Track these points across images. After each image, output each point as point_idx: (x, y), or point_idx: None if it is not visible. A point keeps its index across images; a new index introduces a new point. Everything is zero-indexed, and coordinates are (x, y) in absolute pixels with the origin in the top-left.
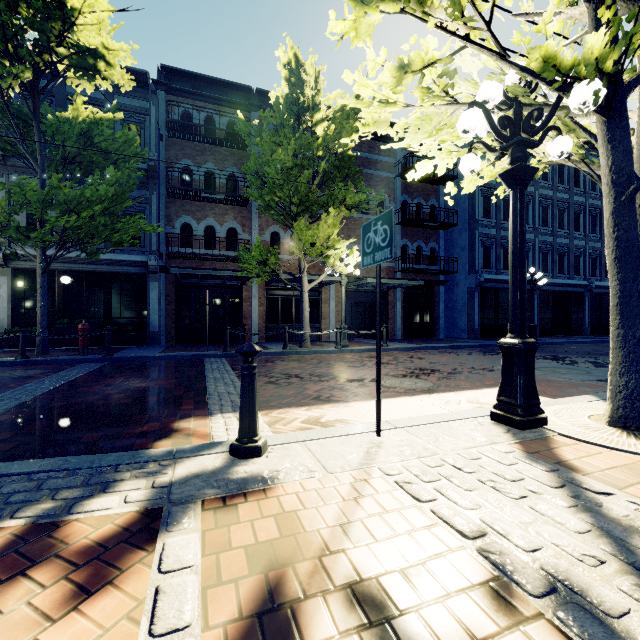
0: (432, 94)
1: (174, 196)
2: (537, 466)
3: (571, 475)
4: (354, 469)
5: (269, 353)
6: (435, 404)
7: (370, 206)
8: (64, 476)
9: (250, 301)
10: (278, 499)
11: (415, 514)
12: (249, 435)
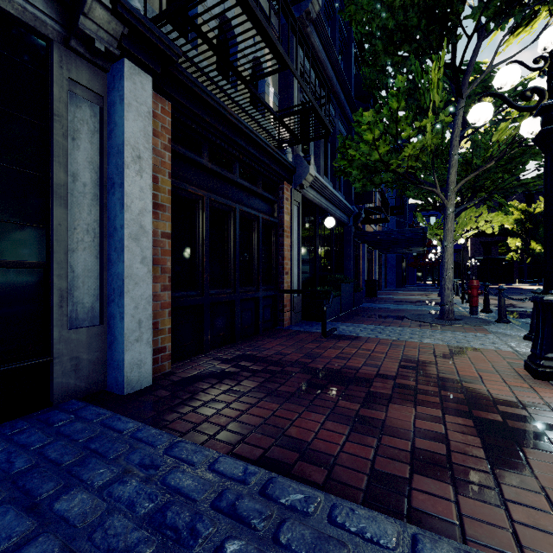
0: None
1: None
2: None
3: None
4: None
5: None
6: None
7: None
8: None
9: (362, 259)
10: None
11: None
12: None
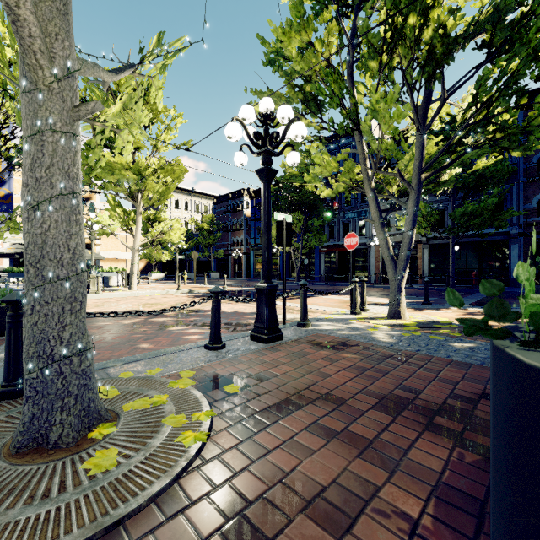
0: None
1: (531, 181)
2: None
3: None
4: None
5: None
6: None
7: None
8: None
9: None
10: None
11: None
12: None
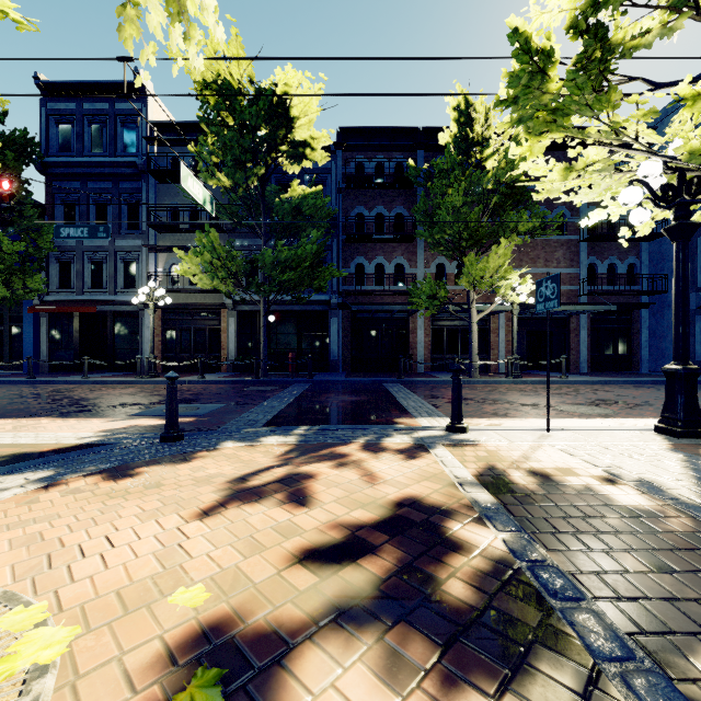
0: (597, 172)
1: (350, 241)
2: (674, 453)
3: (700, 459)
4: (529, 442)
5: (439, 381)
6: (608, 424)
7: (546, 231)
8: (362, 431)
9: (416, 332)
10: (483, 448)
11: (569, 460)
12: (458, 420)
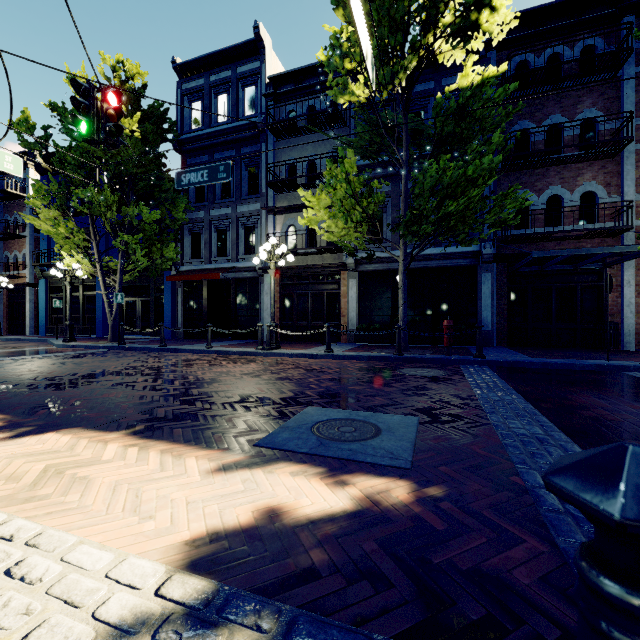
0: None
1: (508, 169)
2: None
3: None
4: None
5: None
6: None
7: None
8: None
9: (618, 290)
10: None
11: None
12: None
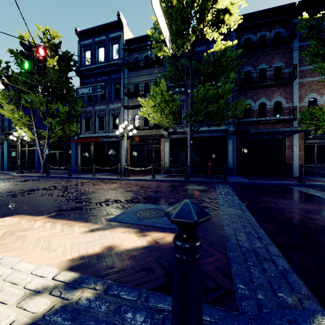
0: None
1: (241, 89)
2: None
3: None
4: None
5: None
6: None
7: None
8: None
9: (291, 148)
10: None
11: None
12: None
